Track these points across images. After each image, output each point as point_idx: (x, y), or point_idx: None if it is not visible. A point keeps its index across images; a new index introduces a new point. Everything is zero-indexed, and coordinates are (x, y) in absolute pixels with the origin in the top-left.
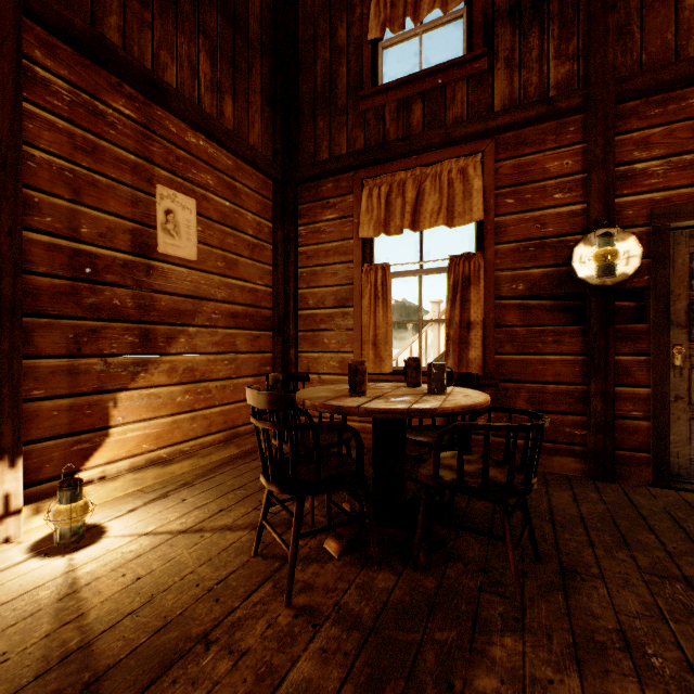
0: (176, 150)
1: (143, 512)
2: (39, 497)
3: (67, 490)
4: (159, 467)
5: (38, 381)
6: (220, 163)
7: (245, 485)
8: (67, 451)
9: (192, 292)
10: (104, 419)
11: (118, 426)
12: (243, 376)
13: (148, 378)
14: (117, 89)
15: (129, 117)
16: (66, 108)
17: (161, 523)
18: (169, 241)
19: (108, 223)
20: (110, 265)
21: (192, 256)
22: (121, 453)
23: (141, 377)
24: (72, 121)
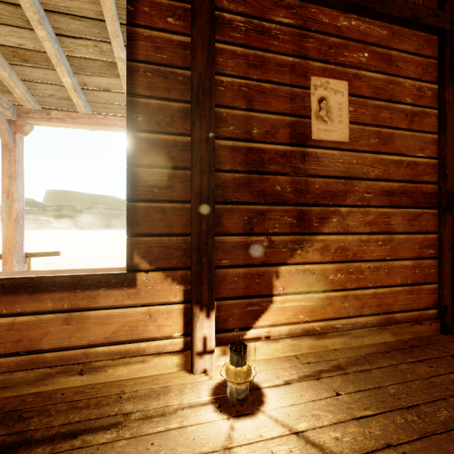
0: (328, 39)
1: (296, 391)
2: (225, 341)
3: (234, 354)
4: (313, 339)
5: (225, 253)
6: (372, 36)
7: (416, 406)
8: (243, 310)
9: (343, 173)
10: (269, 287)
11: (279, 295)
12: (399, 259)
13: (303, 255)
14: (278, 5)
15: (287, 25)
16: (242, 37)
17: (312, 422)
18: (322, 127)
19: (272, 122)
20: (273, 157)
21: (343, 138)
22: (282, 319)
23: (297, 254)
24: (246, 46)
